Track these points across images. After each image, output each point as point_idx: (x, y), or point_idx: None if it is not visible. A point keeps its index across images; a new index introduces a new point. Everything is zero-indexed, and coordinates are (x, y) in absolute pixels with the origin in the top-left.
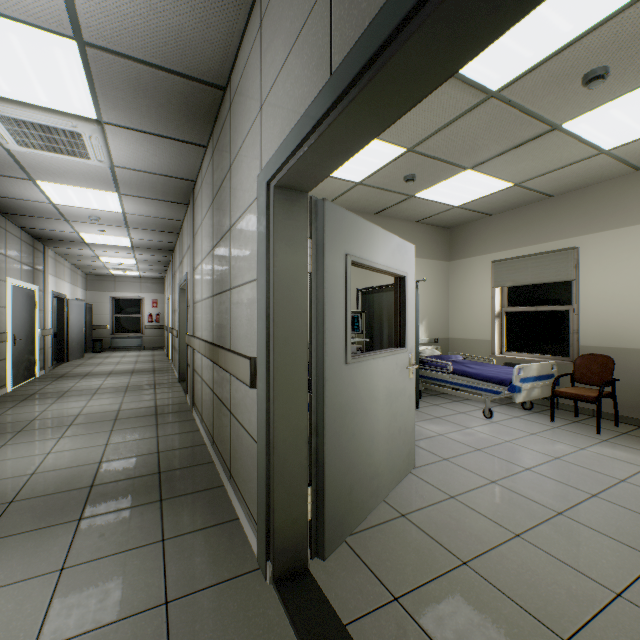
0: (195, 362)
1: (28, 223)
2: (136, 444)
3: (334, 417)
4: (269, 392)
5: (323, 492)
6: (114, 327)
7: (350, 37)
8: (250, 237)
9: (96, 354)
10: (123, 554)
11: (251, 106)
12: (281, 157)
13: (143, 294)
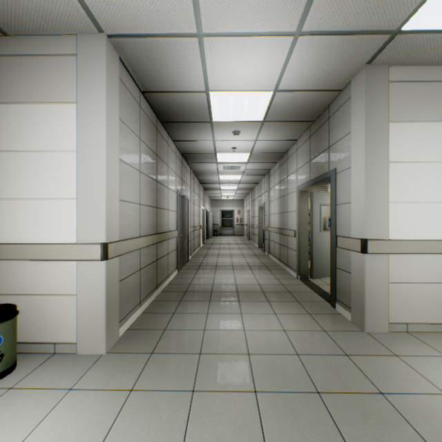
0: (270, 237)
1: (206, 185)
2: (254, 260)
3: (316, 245)
4: (299, 237)
5: (312, 262)
6: (221, 224)
7: (312, 175)
8: (294, 200)
9: (215, 237)
10: (264, 274)
11: (294, 167)
12: (301, 187)
13: (233, 208)
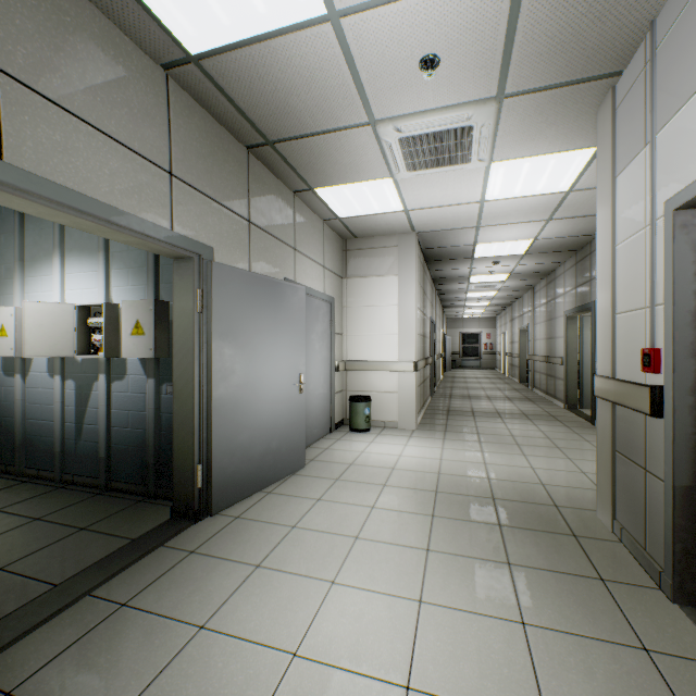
0: (534, 367)
1: (447, 303)
2: (514, 394)
3: (586, 373)
4: (566, 365)
5: (582, 392)
6: (461, 353)
7: (578, 303)
8: (561, 325)
9: (454, 370)
10: (526, 404)
11: (561, 289)
12: (568, 313)
13: (480, 329)
